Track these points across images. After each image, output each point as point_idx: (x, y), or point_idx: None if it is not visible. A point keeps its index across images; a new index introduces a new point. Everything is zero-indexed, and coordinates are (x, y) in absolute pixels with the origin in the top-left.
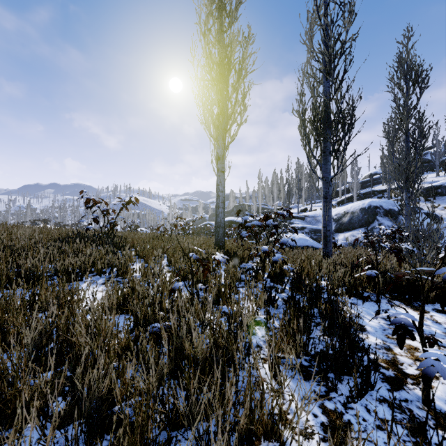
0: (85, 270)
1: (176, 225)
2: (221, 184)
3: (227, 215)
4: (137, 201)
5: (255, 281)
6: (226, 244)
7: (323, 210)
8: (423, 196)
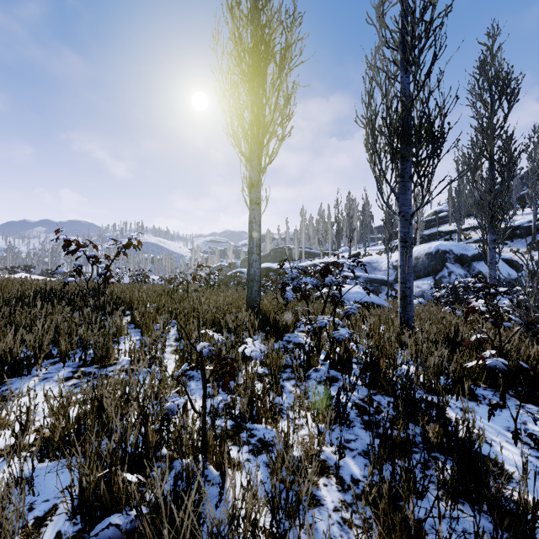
0: (39, 354)
1: (194, 276)
2: (256, 221)
3: (263, 261)
4: (140, 243)
5: (307, 368)
6: (263, 303)
7: (401, 259)
8: (498, 239)
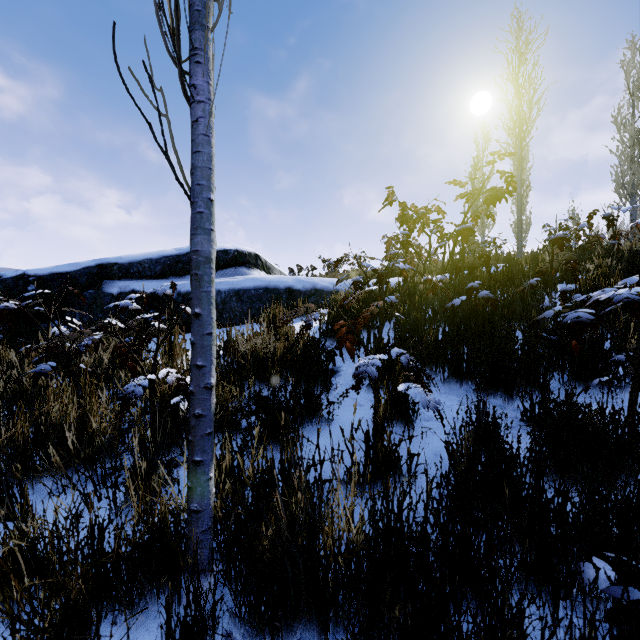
0: None
1: None
2: None
3: None
4: None
5: None
6: None
7: None
8: None
